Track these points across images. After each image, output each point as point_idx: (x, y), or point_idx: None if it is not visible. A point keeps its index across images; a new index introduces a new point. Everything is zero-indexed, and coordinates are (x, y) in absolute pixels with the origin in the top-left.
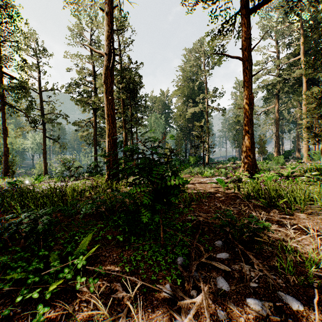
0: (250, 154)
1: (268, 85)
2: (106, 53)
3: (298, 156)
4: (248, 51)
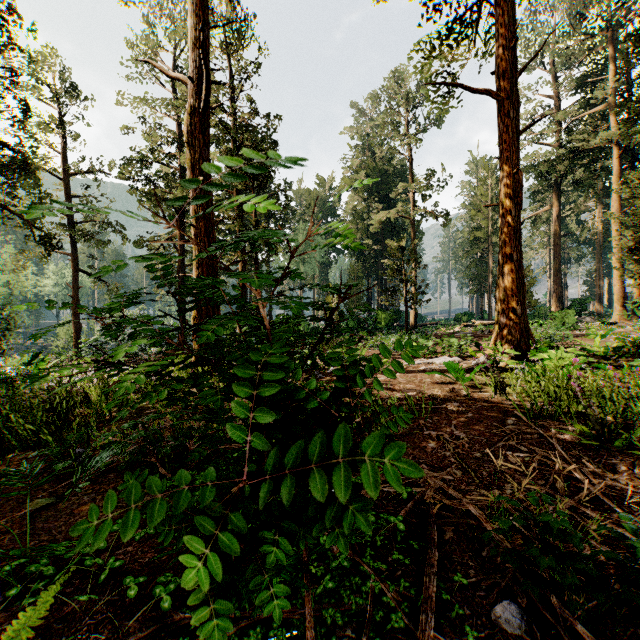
0: (516, 307)
1: (539, 165)
2: (194, 78)
3: (599, 311)
4: (511, 76)
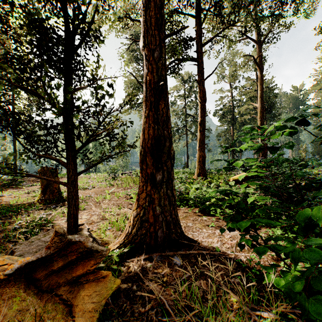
0: None
1: None
2: (260, 105)
3: None
4: None
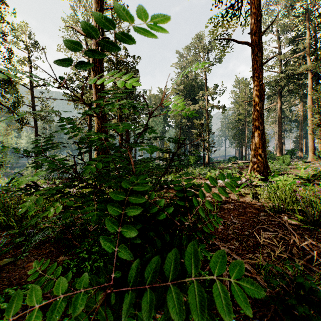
0: (261, 153)
1: (271, 82)
2: None
3: (301, 156)
4: (259, 35)
